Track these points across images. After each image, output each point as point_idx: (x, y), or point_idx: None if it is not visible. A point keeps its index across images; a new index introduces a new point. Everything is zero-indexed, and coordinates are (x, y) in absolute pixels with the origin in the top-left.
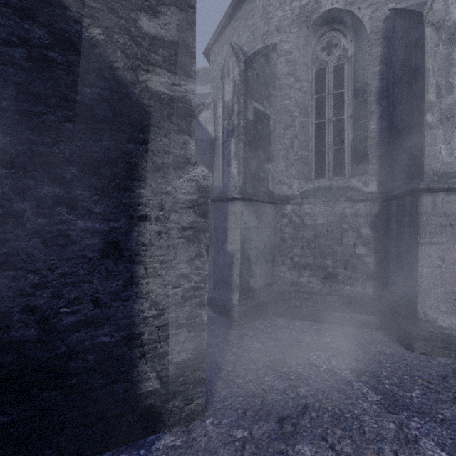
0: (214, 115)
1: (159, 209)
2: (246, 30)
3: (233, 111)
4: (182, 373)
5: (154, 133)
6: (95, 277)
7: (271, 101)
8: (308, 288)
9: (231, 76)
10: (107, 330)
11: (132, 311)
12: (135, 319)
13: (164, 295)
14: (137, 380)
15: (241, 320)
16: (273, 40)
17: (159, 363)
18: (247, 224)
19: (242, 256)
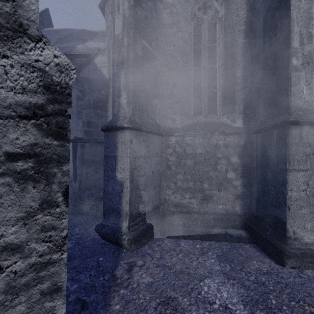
0: (108, 59)
1: None
2: None
3: (123, 44)
4: None
5: None
6: None
7: (158, 45)
8: (189, 208)
9: (121, 10)
10: None
11: None
12: None
13: None
14: None
15: (131, 247)
16: None
17: None
18: (136, 153)
19: (132, 184)
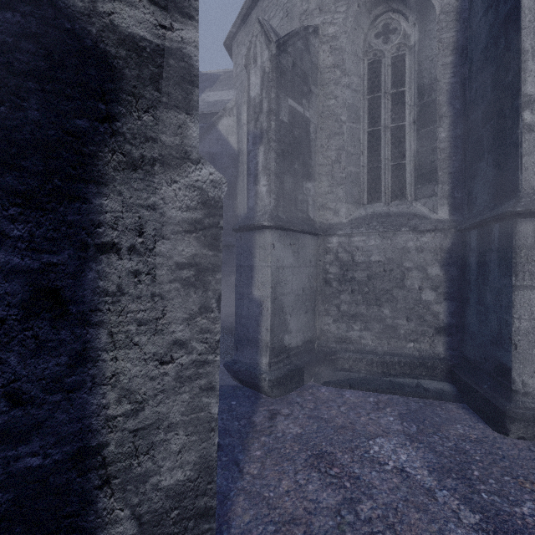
0: (238, 122)
1: (136, 234)
2: (278, 11)
3: (261, 109)
4: (177, 504)
5: (126, 105)
6: (13, 352)
7: (312, 100)
8: (359, 345)
9: (259, 63)
10: (36, 445)
11: (86, 408)
12: (92, 421)
13: (145, 377)
14: (96, 525)
15: (273, 391)
16: (314, 21)
17: (136, 491)
18: (280, 262)
19: (274, 305)
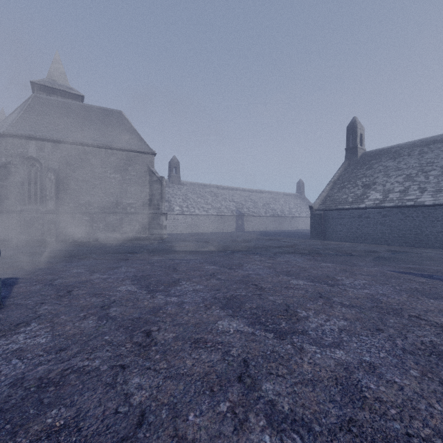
0: None
1: None
2: None
3: None
4: None
5: None
6: None
7: (8, 180)
8: (22, 239)
9: None
10: None
11: None
12: None
13: None
14: None
15: None
16: (10, 159)
17: None
18: None
19: None
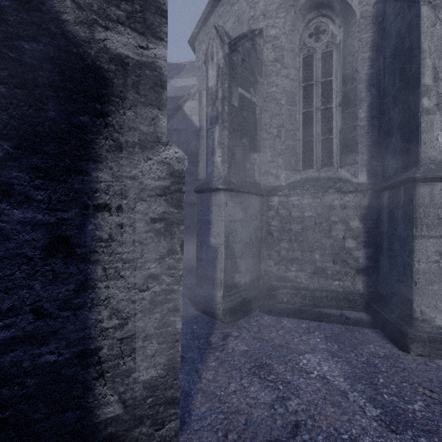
0: (199, 105)
1: (122, 197)
2: (231, 16)
3: (217, 97)
4: (151, 393)
5: (115, 104)
6: (37, 281)
7: (257, 88)
8: (295, 283)
9: (215, 60)
10: (53, 346)
11: (87, 322)
12: (91, 331)
13: (129, 300)
14: (94, 405)
15: (226, 318)
16: (260, 25)
17: (122, 382)
18: (232, 217)
19: (226, 251)
